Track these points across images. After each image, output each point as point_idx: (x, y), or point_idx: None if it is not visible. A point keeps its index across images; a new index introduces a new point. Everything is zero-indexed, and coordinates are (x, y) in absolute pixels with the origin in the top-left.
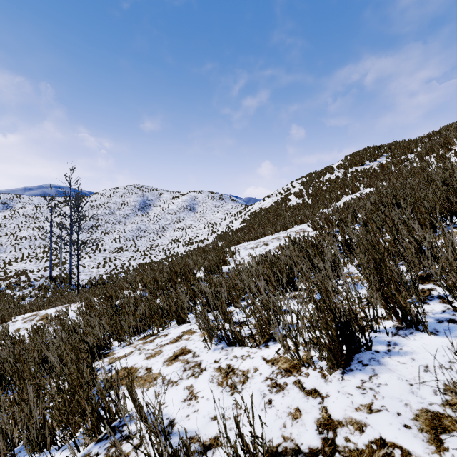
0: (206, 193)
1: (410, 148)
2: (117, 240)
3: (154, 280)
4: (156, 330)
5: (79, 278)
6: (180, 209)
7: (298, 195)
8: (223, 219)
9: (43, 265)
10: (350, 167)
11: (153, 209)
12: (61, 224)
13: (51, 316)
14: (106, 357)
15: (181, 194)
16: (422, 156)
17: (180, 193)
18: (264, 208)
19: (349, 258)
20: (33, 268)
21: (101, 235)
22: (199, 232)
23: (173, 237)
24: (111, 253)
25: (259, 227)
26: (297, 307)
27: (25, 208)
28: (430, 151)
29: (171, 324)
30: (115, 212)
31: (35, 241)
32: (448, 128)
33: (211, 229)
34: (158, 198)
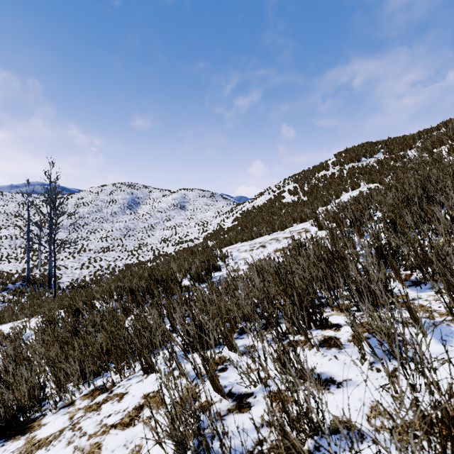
0: (196, 191)
1: (408, 144)
2: (104, 239)
3: (130, 291)
4: (113, 376)
5: (60, 281)
6: (170, 207)
7: (293, 192)
8: (214, 218)
9: (23, 267)
10: (346, 163)
11: (142, 207)
12: (40, 223)
13: (2, 335)
14: (26, 432)
15: (171, 192)
16: (428, 150)
17: (170, 191)
18: (257, 206)
19: (395, 272)
20: (11, 269)
21: (87, 234)
22: (189, 231)
23: (162, 236)
24: (96, 253)
25: (252, 226)
26: (341, 371)
27: (7, 205)
28: (437, 143)
29: (136, 368)
30: (102, 210)
31: (16, 241)
32: (446, 123)
33: (201, 228)
34: (147, 196)
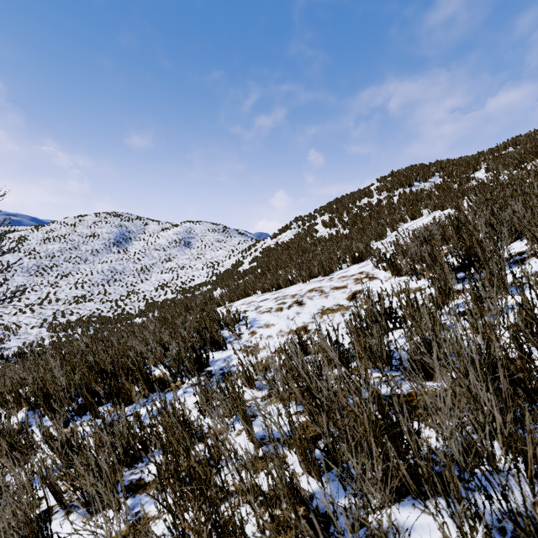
0: (205, 225)
1: (472, 165)
2: (79, 285)
3: (44, 397)
4: None
5: (5, 346)
6: (171, 244)
7: (329, 224)
8: (228, 257)
9: None
10: (394, 189)
11: (134, 244)
12: None
13: None
14: None
15: (173, 225)
16: (516, 165)
17: (172, 224)
18: (281, 243)
19: None
20: None
21: (56, 278)
22: (196, 274)
23: (160, 281)
24: (66, 305)
25: (277, 268)
26: None
27: None
28: (528, 156)
29: None
30: (80, 247)
31: None
32: (516, 141)
33: (211, 270)
34: (141, 230)
